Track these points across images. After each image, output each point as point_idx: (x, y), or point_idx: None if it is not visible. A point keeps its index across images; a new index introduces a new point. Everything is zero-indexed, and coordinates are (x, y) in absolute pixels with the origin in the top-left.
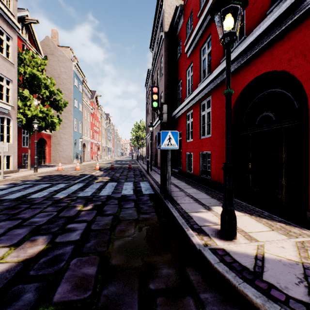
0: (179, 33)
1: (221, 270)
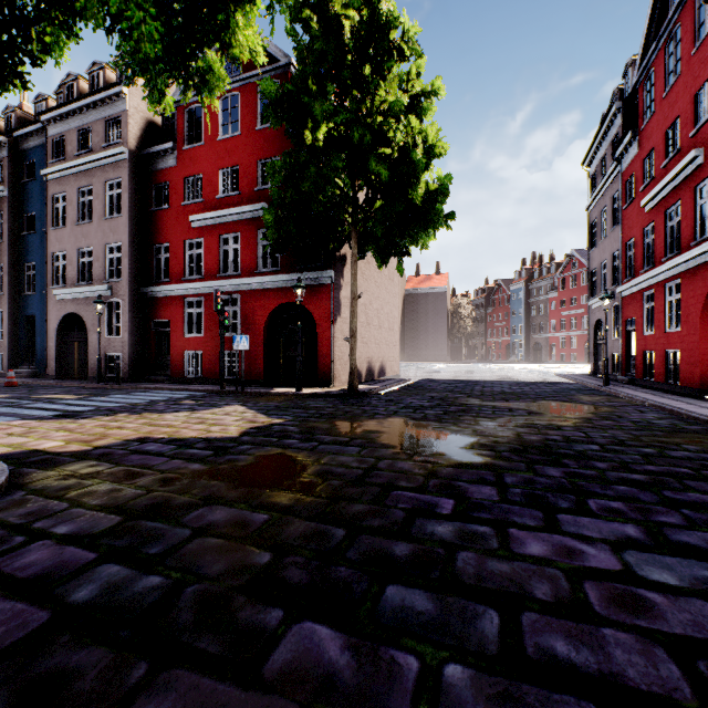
0: (164, 173)
1: (309, 394)
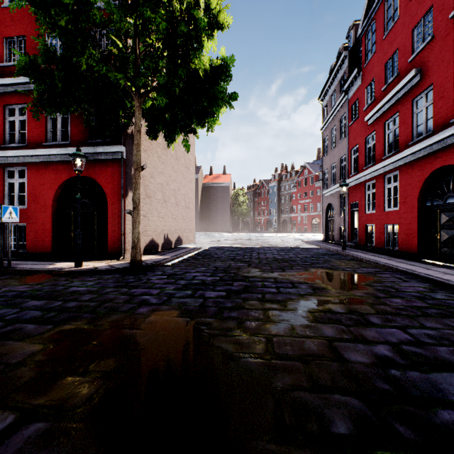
0: None
1: (86, 270)
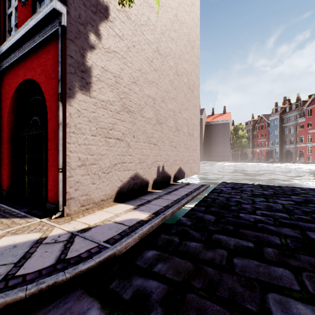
0: None
1: None
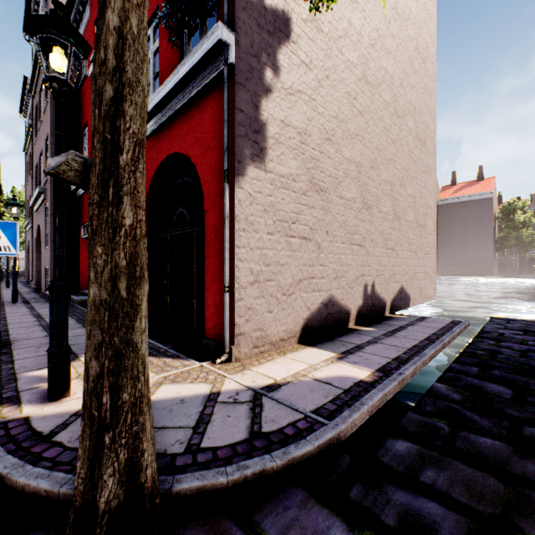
0: (85, 34)
1: None
